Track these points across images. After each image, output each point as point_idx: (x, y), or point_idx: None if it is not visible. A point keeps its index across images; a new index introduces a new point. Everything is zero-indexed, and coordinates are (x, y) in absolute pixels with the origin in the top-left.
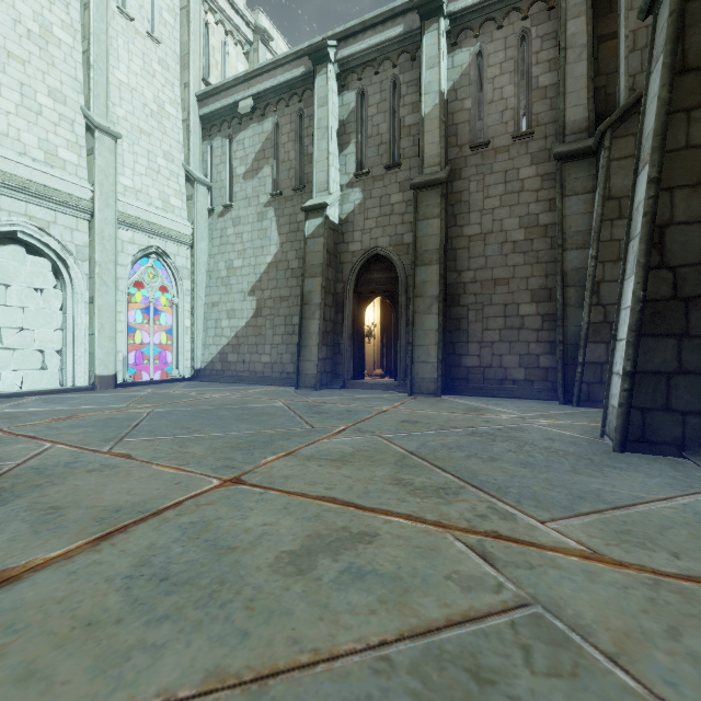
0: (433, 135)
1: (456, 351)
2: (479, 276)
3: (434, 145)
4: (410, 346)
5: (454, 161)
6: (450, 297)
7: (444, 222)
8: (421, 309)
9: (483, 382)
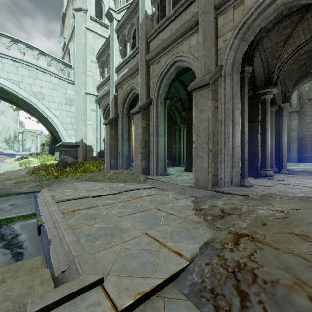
0: (294, 98)
1: (302, 152)
2: (310, 133)
3: (295, 101)
4: (288, 151)
5: (301, 103)
6: (300, 138)
7: (298, 121)
8: (291, 142)
9: (311, 160)
